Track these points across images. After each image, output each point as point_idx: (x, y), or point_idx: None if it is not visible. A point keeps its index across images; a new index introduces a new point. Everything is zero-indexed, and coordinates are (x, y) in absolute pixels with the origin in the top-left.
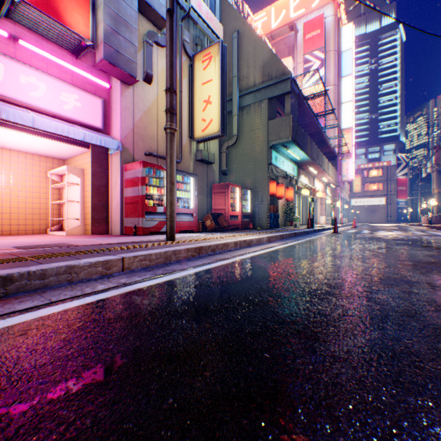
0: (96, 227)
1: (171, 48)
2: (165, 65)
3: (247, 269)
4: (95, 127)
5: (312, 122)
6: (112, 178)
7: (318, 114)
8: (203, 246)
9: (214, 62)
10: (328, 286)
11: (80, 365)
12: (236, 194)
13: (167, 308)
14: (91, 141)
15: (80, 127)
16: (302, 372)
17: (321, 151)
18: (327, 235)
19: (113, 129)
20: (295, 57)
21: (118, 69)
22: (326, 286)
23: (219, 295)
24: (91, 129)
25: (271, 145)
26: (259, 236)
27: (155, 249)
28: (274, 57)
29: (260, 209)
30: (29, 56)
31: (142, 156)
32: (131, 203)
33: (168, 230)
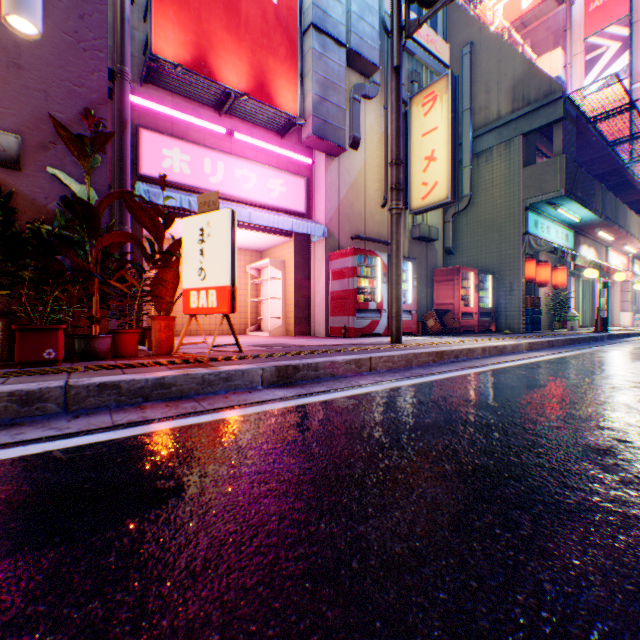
0: (298, 328)
1: (396, 112)
2: (373, 121)
3: (511, 377)
4: (298, 212)
5: (603, 155)
6: (314, 270)
7: (614, 135)
8: (444, 350)
9: (440, 103)
10: (635, 399)
11: (410, 422)
12: (468, 282)
13: (445, 401)
14: (298, 230)
15: (285, 215)
16: (607, 444)
17: (622, 201)
18: (635, 343)
19: (315, 212)
20: (568, 46)
21: (326, 142)
22: (632, 399)
23: (492, 396)
24: (294, 215)
25: (526, 205)
26: (514, 342)
27: (391, 351)
28: (532, 69)
29: (507, 303)
30: (242, 147)
31: (347, 240)
32: (338, 299)
33: (393, 331)
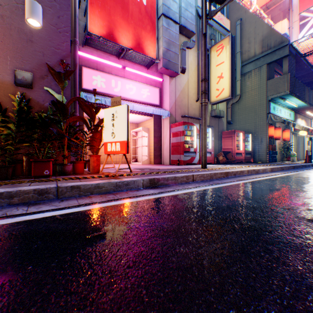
0: (155, 160)
1: (204, 55)
2: (192, 59)
3: (263, 185)
4: (155, 104)
5: (309, 73)
6: (163, 132)
7: None
8: (228, 171)
9: (225, 49)
10: None
11: (215, 205)
12: (239, 137)
13: (231, 195)
14: (156, 113)
15: (149, 106)
16: None
17: None
18: None
19: (164, 104)
20: (290, 18)
21: (169, 70)
22: None
23: (254, 194)
24: (154, 106)
25: (269, 99)
26: (263, 167)
27: (202, 171)
28: (272, 31)
29: (259, 148)
30: (129, 74)
31: (179, 118)
32: (175, 146)
33: (203, 162)
